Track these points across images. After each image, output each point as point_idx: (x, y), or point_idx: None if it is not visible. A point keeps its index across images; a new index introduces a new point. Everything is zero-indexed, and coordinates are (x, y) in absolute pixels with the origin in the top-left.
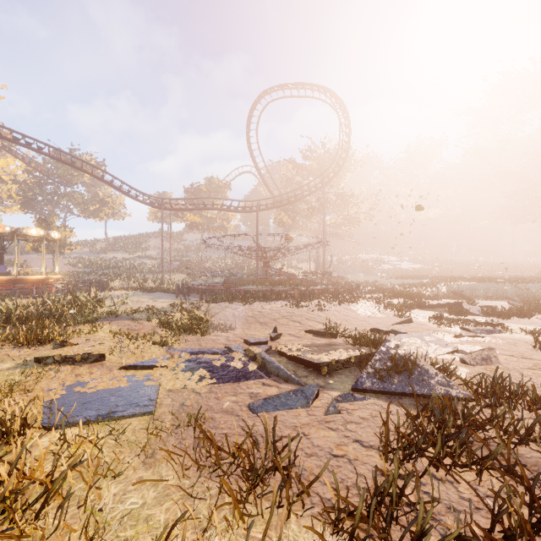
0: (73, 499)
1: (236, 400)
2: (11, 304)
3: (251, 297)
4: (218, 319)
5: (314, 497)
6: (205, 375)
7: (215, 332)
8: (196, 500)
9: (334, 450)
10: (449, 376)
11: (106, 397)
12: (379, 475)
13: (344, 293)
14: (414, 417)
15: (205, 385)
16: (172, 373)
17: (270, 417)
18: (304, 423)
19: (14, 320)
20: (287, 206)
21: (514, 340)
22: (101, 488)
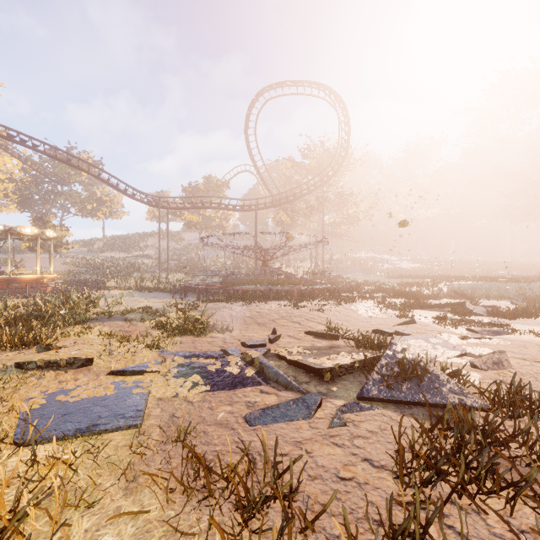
0: (37, 536)
1: (231, 410)
2: (0, 304)
3: (249, 297)
4: (215, 319)
5: (320, 533)
6: (199, 382)
7: (212, 334)
8: (181, 538)
9: (341, 472)
10: (462, 383)
11: (90, 407)
12: (394, 503)
13: (344, 293)
14: (429, 432)
15: (199, 393)
16: (163, 379)
17: (268, 430)
18: (306, 438)
19: (1, 321)
20: (286, 205)
21: (523, 342)
22: (71, 522)
